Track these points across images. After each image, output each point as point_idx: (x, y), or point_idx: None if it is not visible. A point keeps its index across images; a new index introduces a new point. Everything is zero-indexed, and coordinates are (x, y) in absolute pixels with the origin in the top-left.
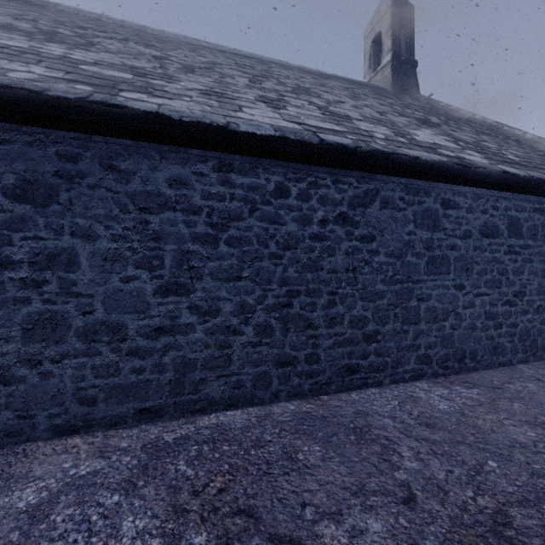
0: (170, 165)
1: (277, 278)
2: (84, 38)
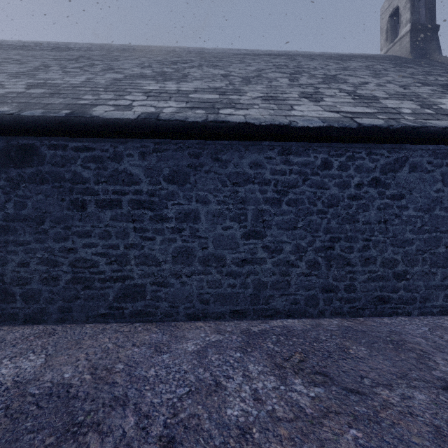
0: (251, 154)
1: (322, 228)
2: (180, 72)
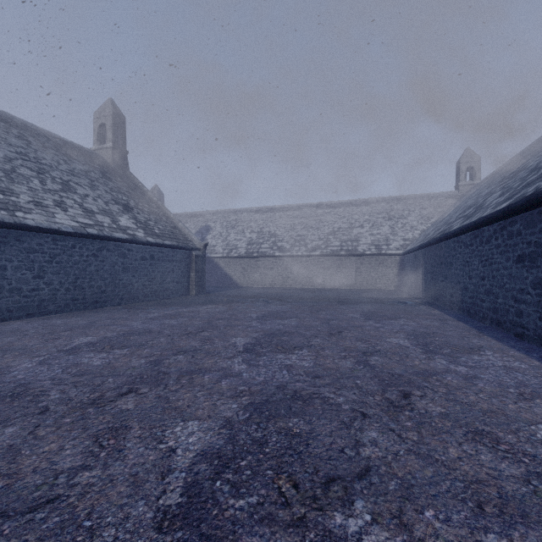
0: (37, 239)
1: (72, 274)
2: None
